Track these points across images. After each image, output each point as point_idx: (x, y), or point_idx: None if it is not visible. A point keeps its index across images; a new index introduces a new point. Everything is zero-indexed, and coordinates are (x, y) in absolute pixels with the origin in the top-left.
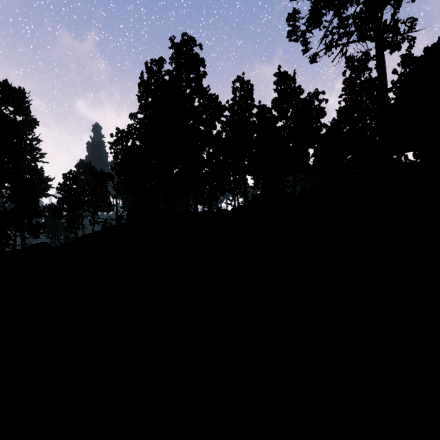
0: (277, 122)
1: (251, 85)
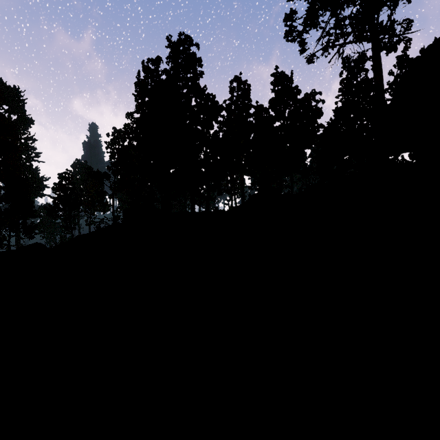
0: (274, 122)
1: (248, 85)
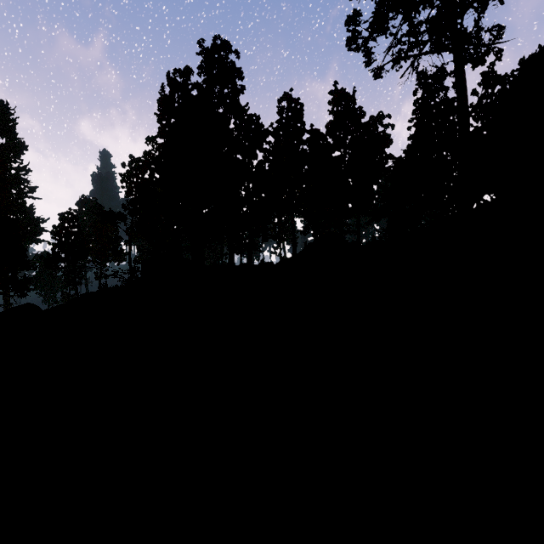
0: (333, 151)
1: (301, 104)
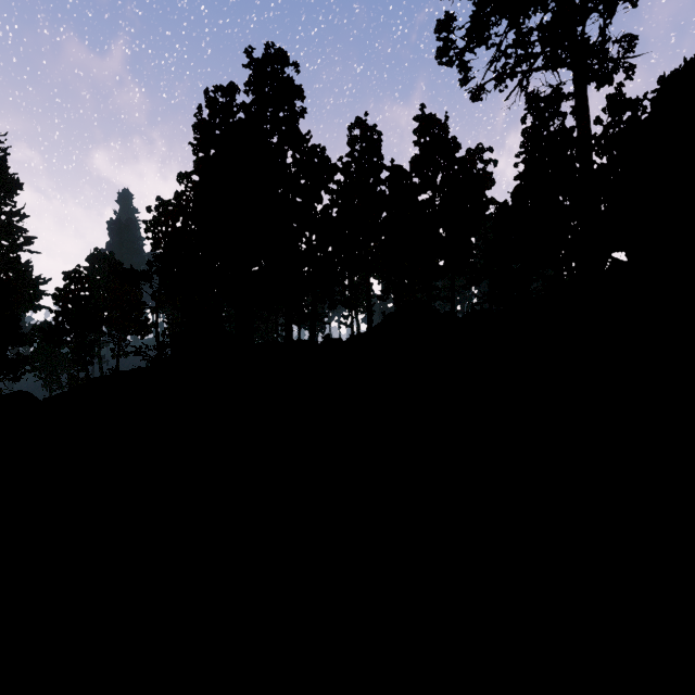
0: (420, 193)
1: (378, 133)
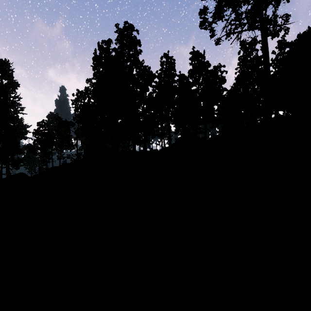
0: (192, 86)
1: (173, 60)
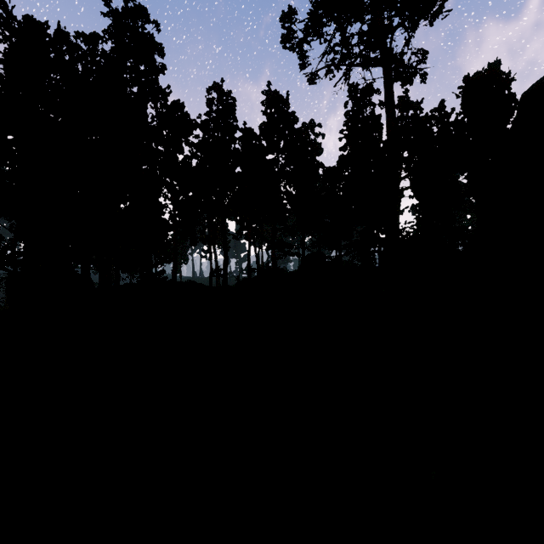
0: (267, 153)
1: (233, 99)
